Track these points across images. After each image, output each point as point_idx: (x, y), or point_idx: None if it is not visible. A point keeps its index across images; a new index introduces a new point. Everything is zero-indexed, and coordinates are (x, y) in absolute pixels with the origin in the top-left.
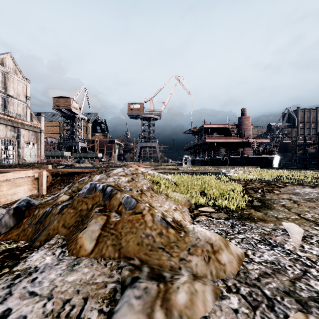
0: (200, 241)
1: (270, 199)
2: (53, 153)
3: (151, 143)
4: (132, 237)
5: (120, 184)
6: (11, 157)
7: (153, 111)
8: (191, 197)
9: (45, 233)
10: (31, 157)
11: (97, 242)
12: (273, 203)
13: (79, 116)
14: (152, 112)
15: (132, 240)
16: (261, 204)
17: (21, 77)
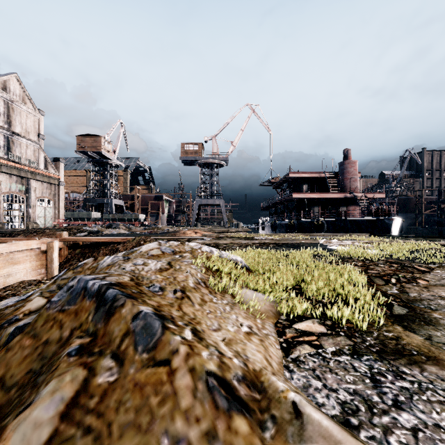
0: None
1: (420, 299)
2: (75, 214)
3: (214, 200)
4: (135, 444)
5: (144, 276)
6: (17, 219)
7: (216, 155)
8: (278, 299)
9: None
10: (45, 220)
11: None
12: (429, 308)
13: (112, 162)
14: (216, 156)
15: None
16: (409, 310)
17: (32, 107)
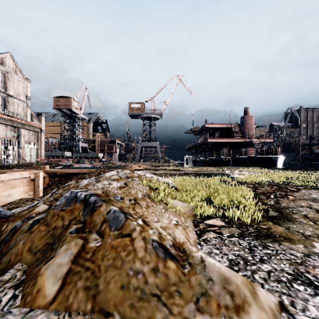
0: (214, 286)
1: (287, 207)
2: (53, 153)
3: (152, 143)
4: (114, 274)
5: (110, 191)
6: (11, 157)
7: (154, 111)
8: (195, 206)
9: (5, 259)
10: (31, 157)
11: (63, 284)
12: (292, 212)
13: (79, 116)
14: (153, 112)
15: (114, 280)
16: (279, 214)
17: (21, 76)
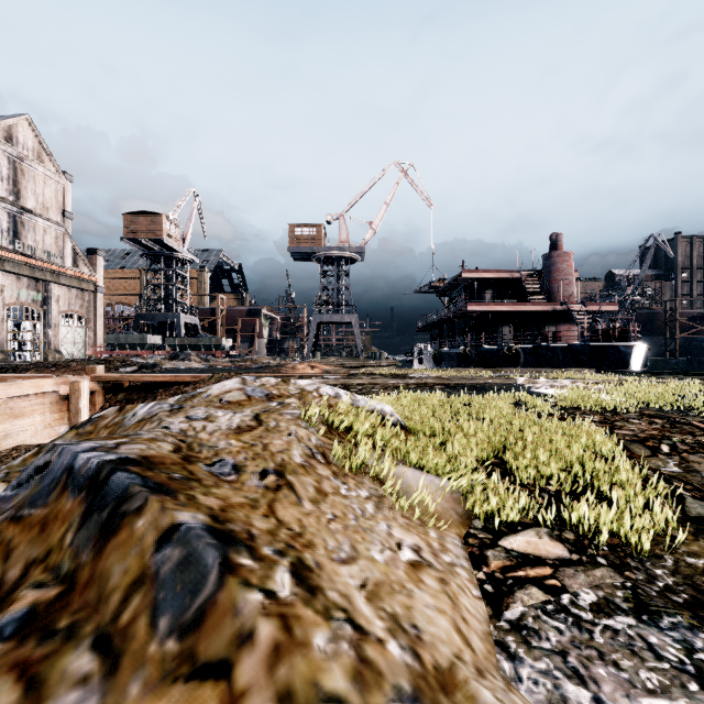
0: None
1: None
2: (122, 337)
3: (341, 316)
4: None
5: (204, 442)
6: (28, 346)
7: (346, 244)
8: (467, 487)
9: None
10: (74, 348)
11: None
12: None
13: (180, 255)
14: (345, 245)
15: None
16: None
17: (53, 168)
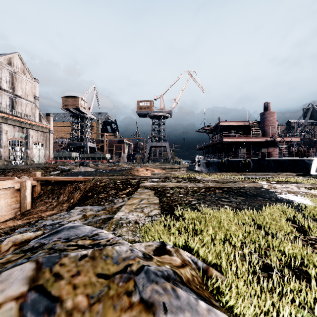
0: None
1: None
2: (60, 154)
3: (161, 143)
4: None
5: None
6: (18, 158)
7: (163, 109)
8: None
9: None
10: (39, 158)
11: None
12: None
13: (87, 116)
14: (163, 110)
15: None
16: None
17: (30, 76)
